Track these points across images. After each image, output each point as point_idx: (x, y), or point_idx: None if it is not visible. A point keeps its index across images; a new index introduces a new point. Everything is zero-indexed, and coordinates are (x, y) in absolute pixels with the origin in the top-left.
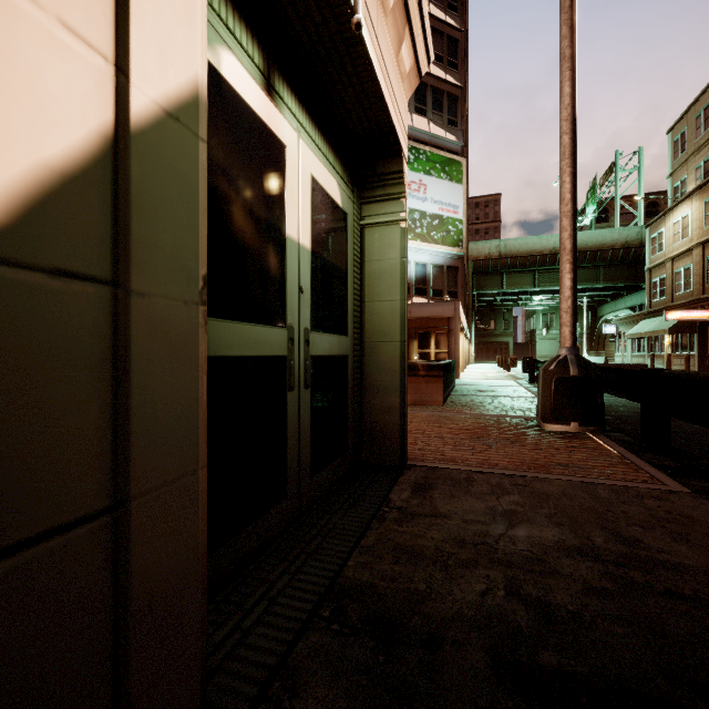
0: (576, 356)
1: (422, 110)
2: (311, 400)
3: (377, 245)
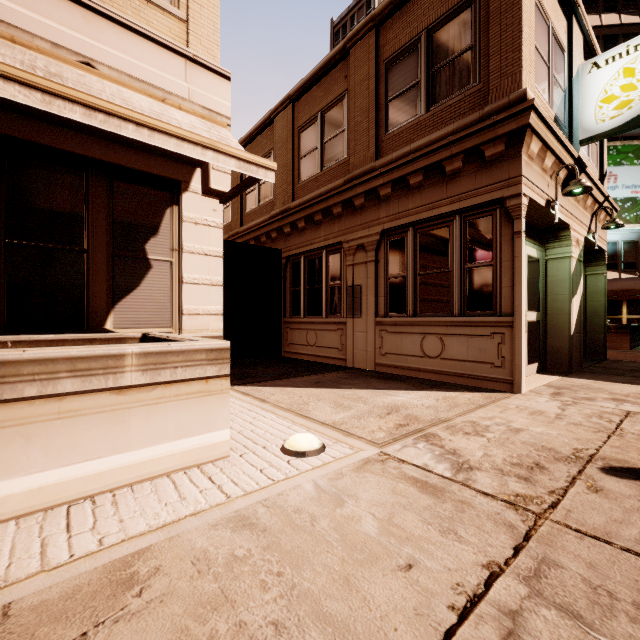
0: None
1: None
2: None
3: (592, 281)
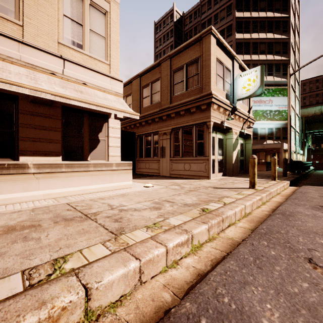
0: (290, 159)
1: (271, 73)
2: (240, 163)
3: (247, 145)
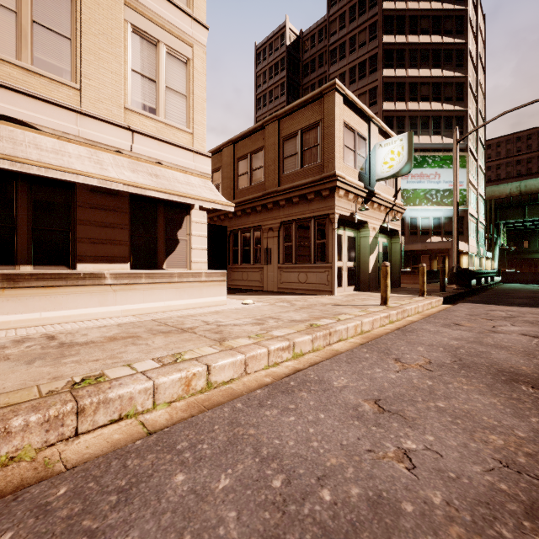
0: (457, 267)
1: (437, 132)
2: None
3: (394, 246)
